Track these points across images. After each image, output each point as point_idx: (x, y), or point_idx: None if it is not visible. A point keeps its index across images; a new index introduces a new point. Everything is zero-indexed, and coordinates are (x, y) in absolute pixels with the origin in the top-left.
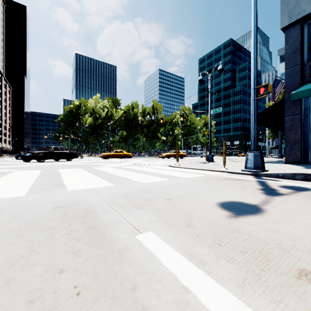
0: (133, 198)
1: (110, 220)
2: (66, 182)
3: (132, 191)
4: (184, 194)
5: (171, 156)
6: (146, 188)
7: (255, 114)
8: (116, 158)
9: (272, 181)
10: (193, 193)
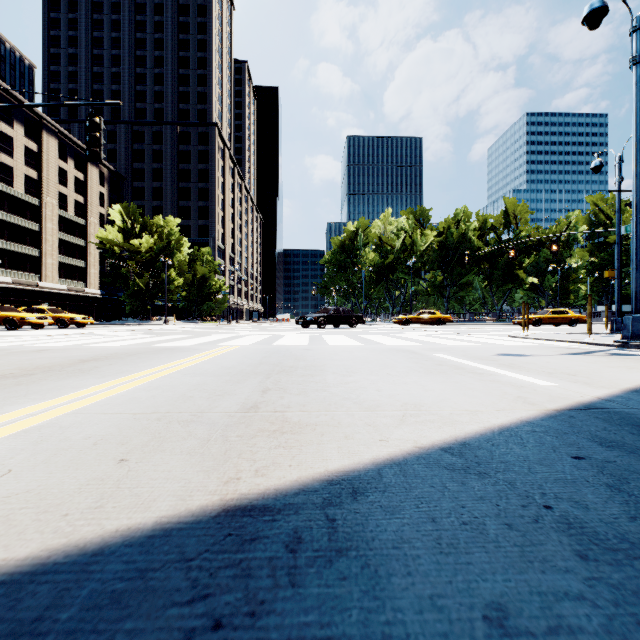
0: (437, 349)
1: (422, 352)
2: (382, 342)
3: (437, 347)
4: (480, 350)
5: (543, 322)
6: (450, 347)
7: (637, 257)
8: (423, 324)
9: (619, 351)
10: (490, 350)
